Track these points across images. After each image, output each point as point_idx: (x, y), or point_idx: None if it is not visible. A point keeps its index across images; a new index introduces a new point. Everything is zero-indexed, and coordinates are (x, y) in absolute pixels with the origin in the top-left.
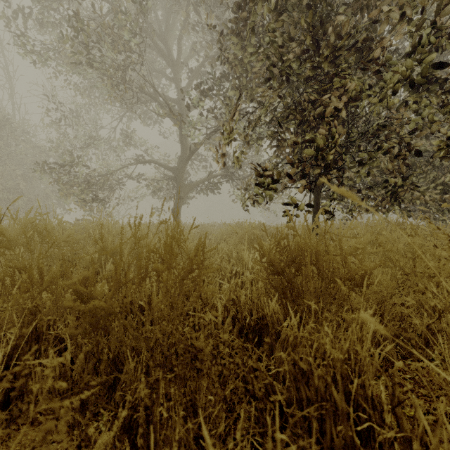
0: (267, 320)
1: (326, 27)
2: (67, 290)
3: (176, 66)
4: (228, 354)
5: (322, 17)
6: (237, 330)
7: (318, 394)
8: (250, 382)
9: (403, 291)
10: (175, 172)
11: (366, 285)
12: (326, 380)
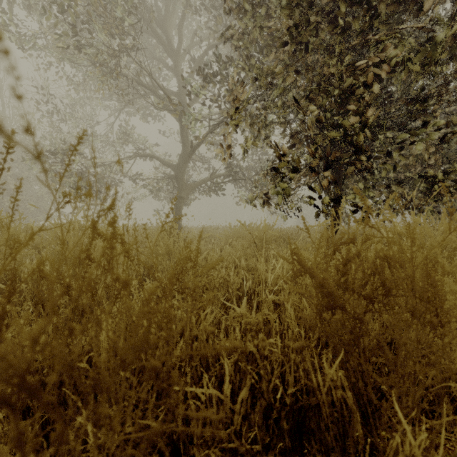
0: (317, 396)
1: None
2: None
3: (177, 56)
4: None
5: None
6: (259, 412)
7: None
8: None
9: None
10: (175, 171)
11: None
12: None
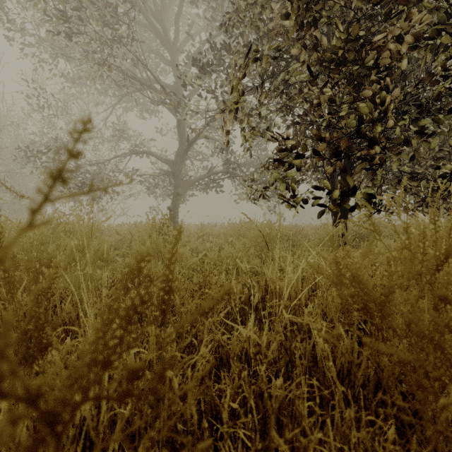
0: None
1: None
2: None
3: (174, 48)
4: None
5: None
6: None
7: None
8: None
9: None
10: (172, 166)
11: None
12: None
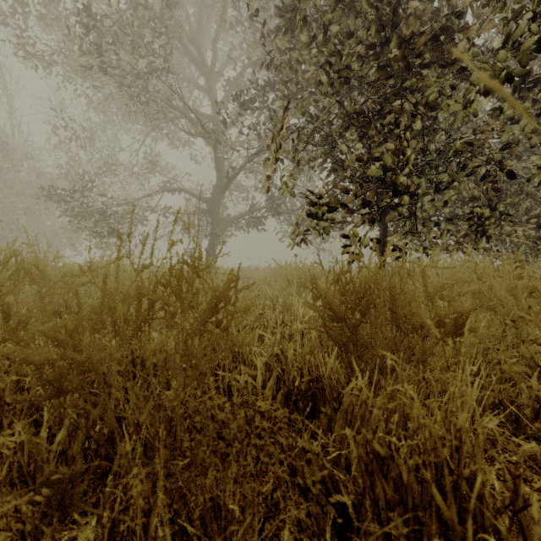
0: (323, 382)
1: (396, 14)
2: (47, 340)
3: (211, 75)
4: (271, 428)
5: (391, 3)
6: (282, 396)
7: (407, 497)
8: (300, 471)
9: (500, 346)
10: (209, 204)
11: (462, 333)
12: (422, 474)
